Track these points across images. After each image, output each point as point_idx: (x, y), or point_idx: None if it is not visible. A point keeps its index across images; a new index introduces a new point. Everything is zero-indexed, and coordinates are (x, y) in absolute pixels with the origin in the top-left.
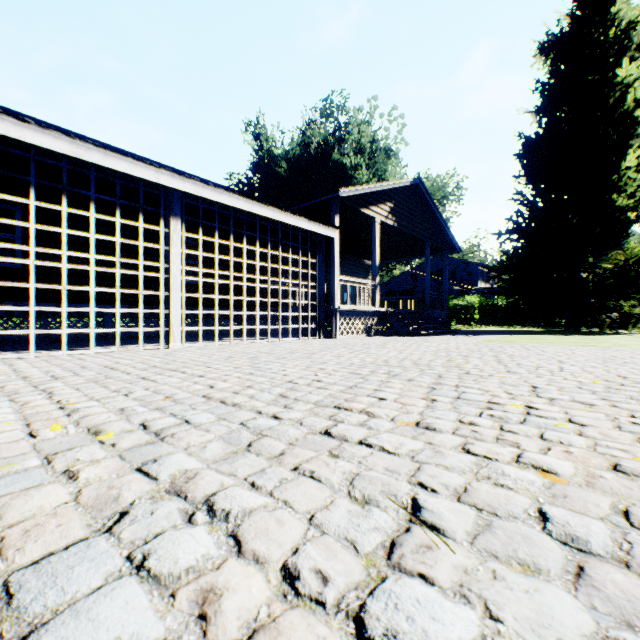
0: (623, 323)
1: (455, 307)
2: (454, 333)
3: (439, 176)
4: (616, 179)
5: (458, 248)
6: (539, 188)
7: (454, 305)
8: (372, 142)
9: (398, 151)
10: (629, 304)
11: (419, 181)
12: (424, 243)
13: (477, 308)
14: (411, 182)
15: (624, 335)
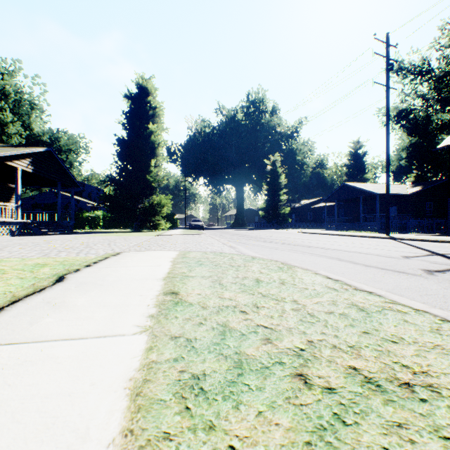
0: (154, 227)
1: (88, 217)
2: (75, 233)
3: (74, 135)
4: (149, 169)
5: (81, 186)
6: (122, 164)
7: (87, 216)
8: (17, 92)
9: (42, 107)
10: (160, 219)
11: (52, 149)
12: (57, 182)
13: (102, 218)
14: (46, 149)
15: (149, 232)
